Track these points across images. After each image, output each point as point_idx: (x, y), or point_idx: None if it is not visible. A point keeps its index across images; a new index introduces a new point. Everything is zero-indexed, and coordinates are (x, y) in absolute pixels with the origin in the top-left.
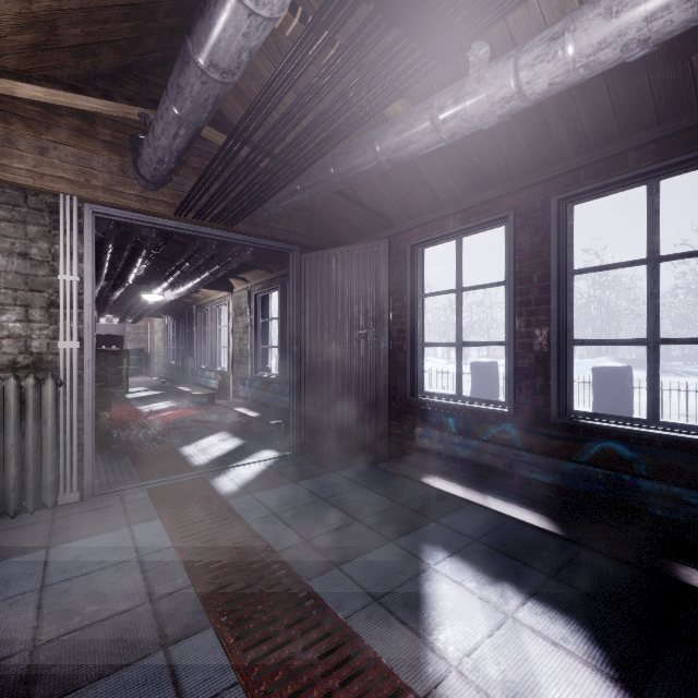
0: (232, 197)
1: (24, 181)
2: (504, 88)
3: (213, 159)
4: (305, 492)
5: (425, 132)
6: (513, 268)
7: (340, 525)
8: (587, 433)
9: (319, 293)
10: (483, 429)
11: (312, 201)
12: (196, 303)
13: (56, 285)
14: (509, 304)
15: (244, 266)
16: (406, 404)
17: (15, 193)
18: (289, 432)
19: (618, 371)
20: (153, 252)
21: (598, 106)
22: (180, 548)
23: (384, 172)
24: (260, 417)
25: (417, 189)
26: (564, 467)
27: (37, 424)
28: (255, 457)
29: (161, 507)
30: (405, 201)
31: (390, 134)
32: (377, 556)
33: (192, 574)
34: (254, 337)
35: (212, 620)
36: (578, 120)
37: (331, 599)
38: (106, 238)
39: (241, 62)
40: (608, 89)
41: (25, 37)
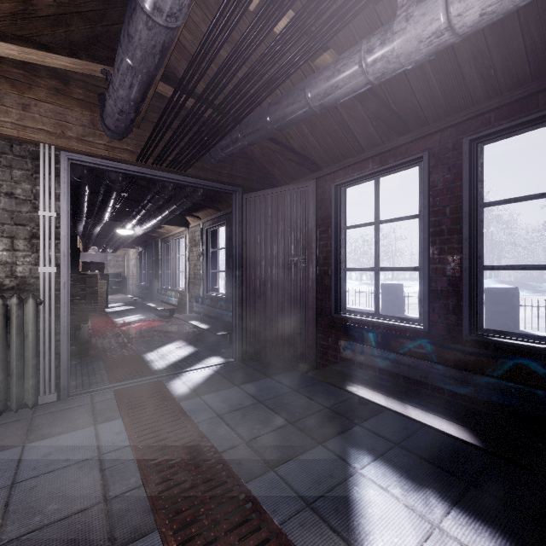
0: (183, 145)
1: (9, 132)
2: (433, 23)
3: (164, 108)
4: (245, 395)
5: (353, 75)
6: (427, 203)
7: (275, 427)
8: (497, 349)
9: (257, 227)
10: (400, 343)
11: (251, 150)
12: (161, 237)
13: (37, 220)
14: (424, 234)
15: (197, 206)
16: (331, 319)
17: (3, 143)
18: (233, 342)
19: (507, 291)
20: (122, 194)
21: (511, 51)
22: (136, 447)
23: (312, 122)
24: (209, 329)
25: (341, 136)
26: (477, 380)
27: (20, 337)
28: (205, 363)
29: (124, 407)
30: (330, 147)
31: (321, 80)
32: (309, 459)
33: (144, 473)
34: (205, 263)
35: (158, 522)
36: (491, 66)
37: (267, 503)
38: (81, 181)
39: (182, 4)
40: (522, 34)
41: (5, 6)
